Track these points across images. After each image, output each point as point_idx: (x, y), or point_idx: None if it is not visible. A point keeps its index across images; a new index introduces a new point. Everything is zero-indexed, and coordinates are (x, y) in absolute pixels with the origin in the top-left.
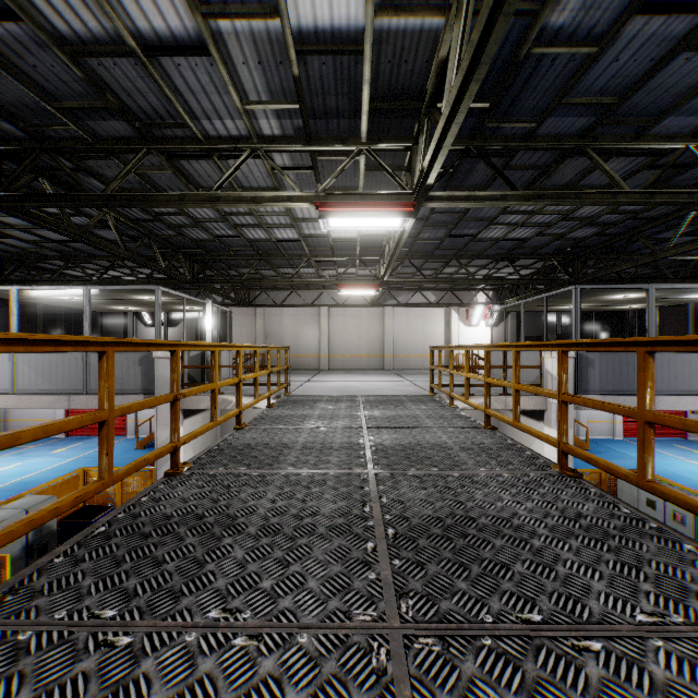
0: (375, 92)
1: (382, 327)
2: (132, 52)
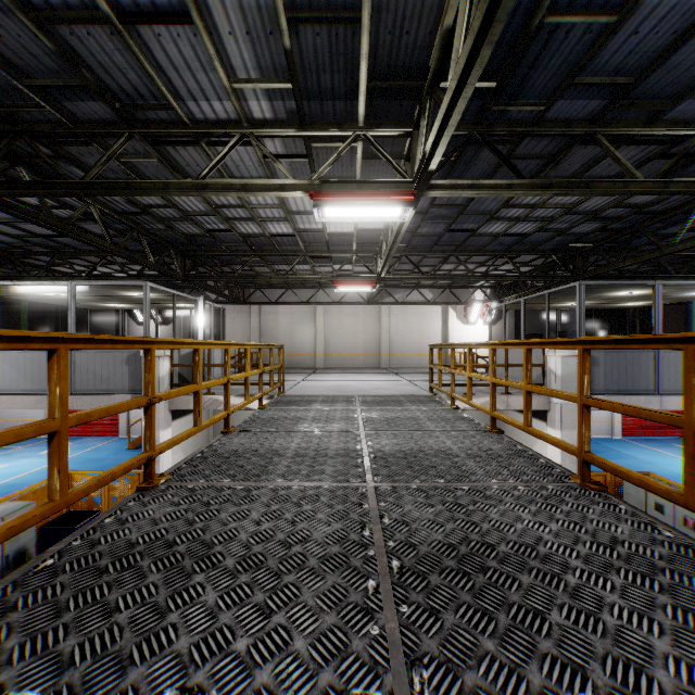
0: (374, 69)
1: (378, 325)
2: (106, 20)
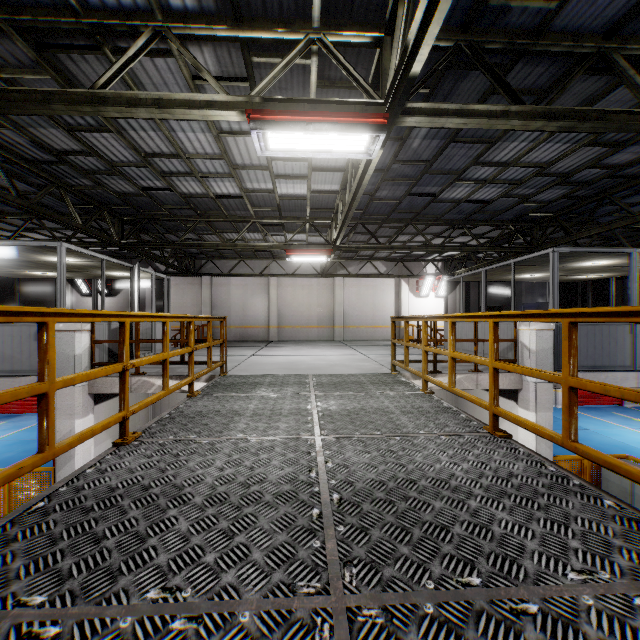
0: None
1: (332, 298)
2: None
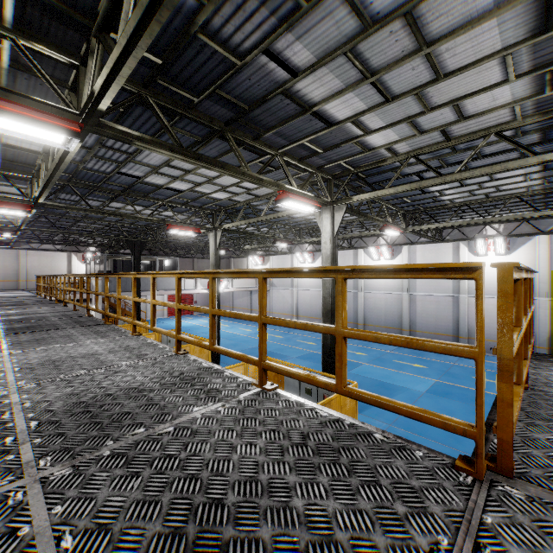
0: None
1: (18, 262)
2: None
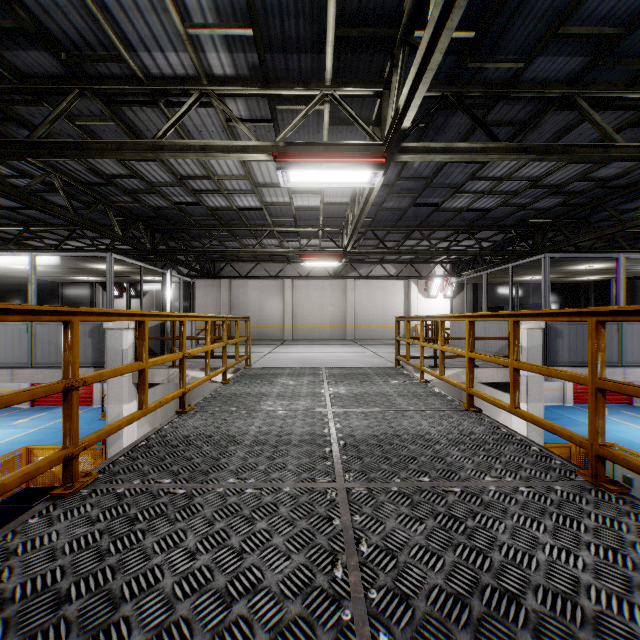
0: (343, 14)
1: (344, 299)
2: None
